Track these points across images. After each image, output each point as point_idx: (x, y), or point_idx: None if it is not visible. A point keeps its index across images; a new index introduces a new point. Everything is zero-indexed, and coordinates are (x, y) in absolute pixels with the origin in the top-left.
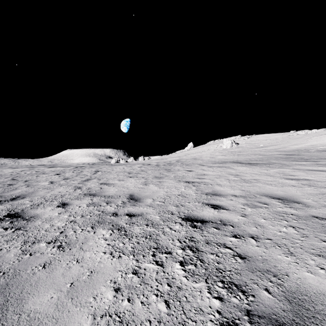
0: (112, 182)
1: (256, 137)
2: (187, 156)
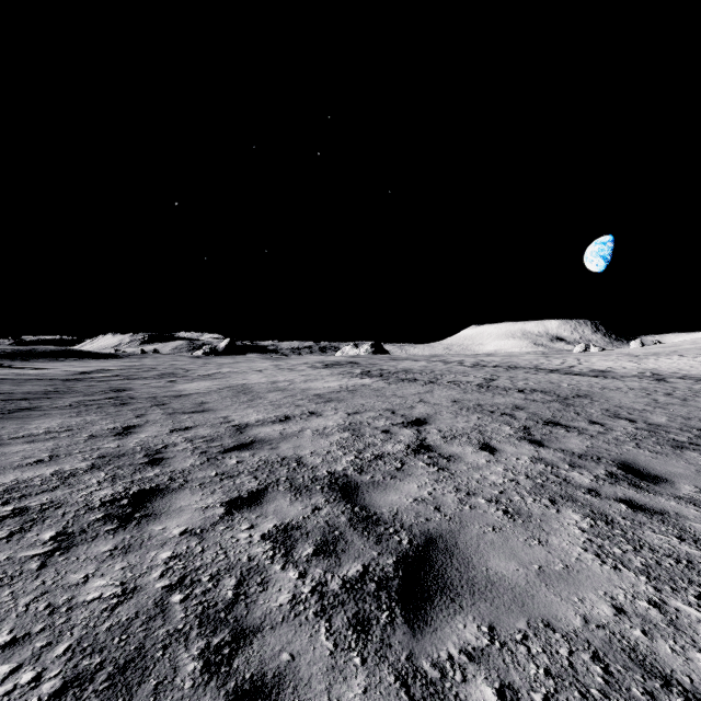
0: (595, 363)
1: None
2: None
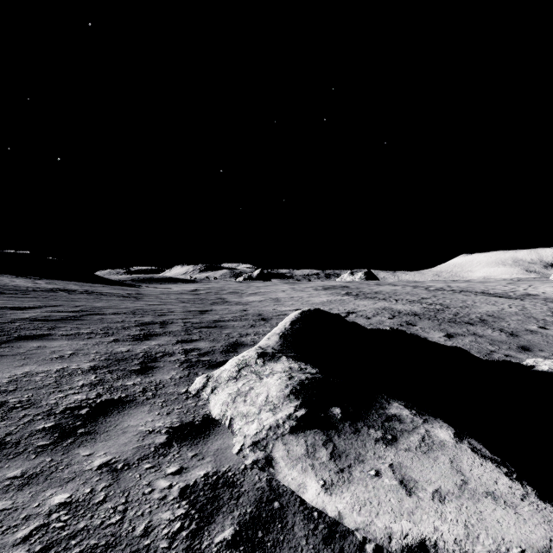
0: (539, 289)
1: None
2: None
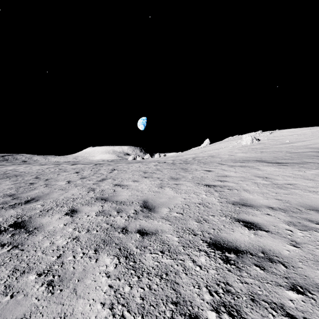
0: (126, 183)
1: (280, 133)
2: (204, 153)
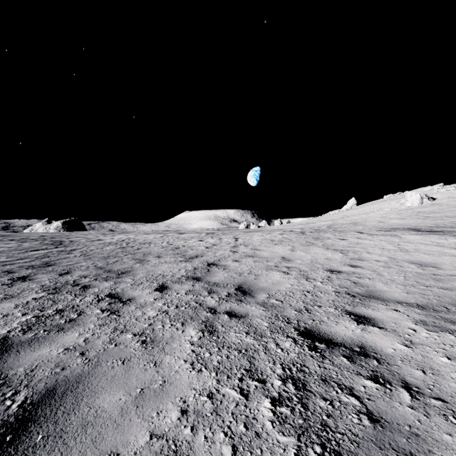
0: (260, 248)
1: None
2: (345, 219)
